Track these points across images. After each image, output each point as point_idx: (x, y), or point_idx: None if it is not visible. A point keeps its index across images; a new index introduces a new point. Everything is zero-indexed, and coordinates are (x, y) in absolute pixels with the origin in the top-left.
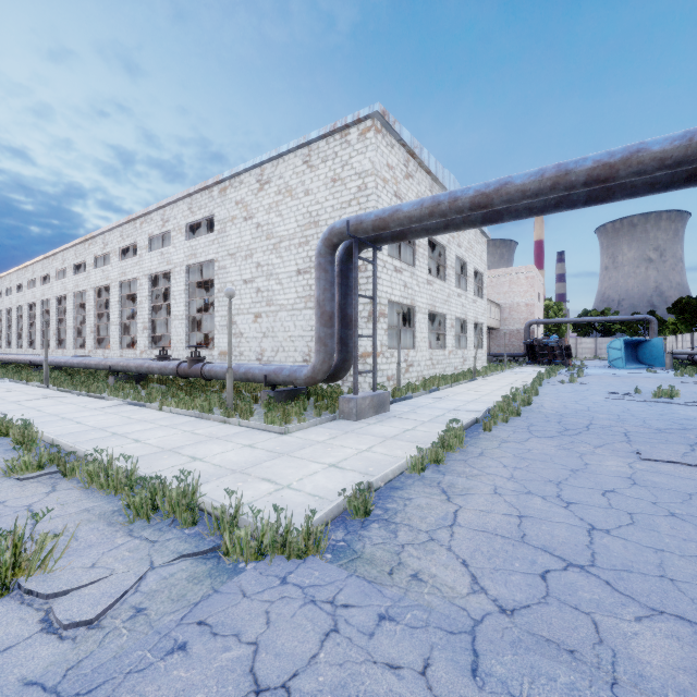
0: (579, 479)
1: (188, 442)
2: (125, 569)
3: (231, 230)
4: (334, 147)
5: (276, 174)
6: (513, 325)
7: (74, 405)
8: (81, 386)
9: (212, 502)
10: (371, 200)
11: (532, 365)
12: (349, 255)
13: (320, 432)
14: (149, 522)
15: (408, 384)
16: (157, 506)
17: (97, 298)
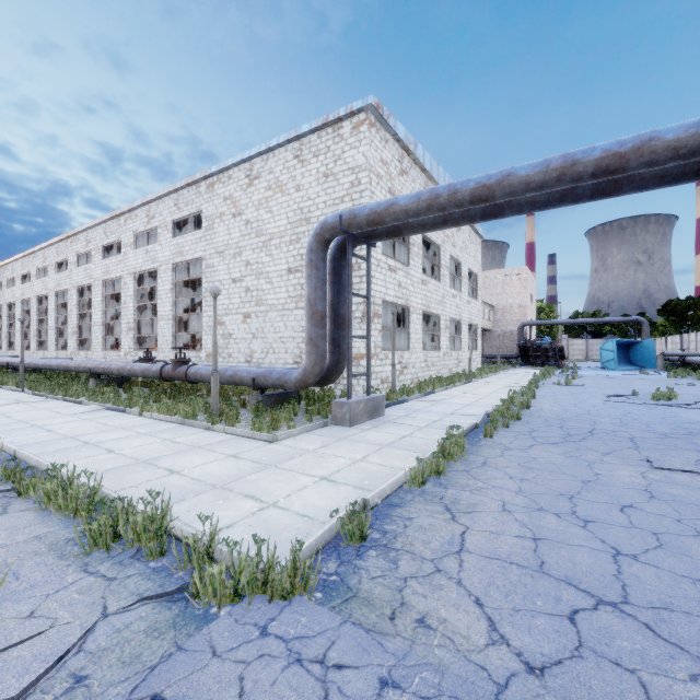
0: (593, 492)
1: (167, 452)
2: (71, 618)
3: (219, 227)
4: (327, 141)
5: (265, 169)
6: (506, 326)
7: (48, 411)
8: (58, 389)
9: (185, 527)
10: (365, 196)
11: (525, 366)
12: (341, 252)
13: (311, 440)
14: (109, 553)
15: (403, 387)
16: (119, 533)
17: (79, 298)
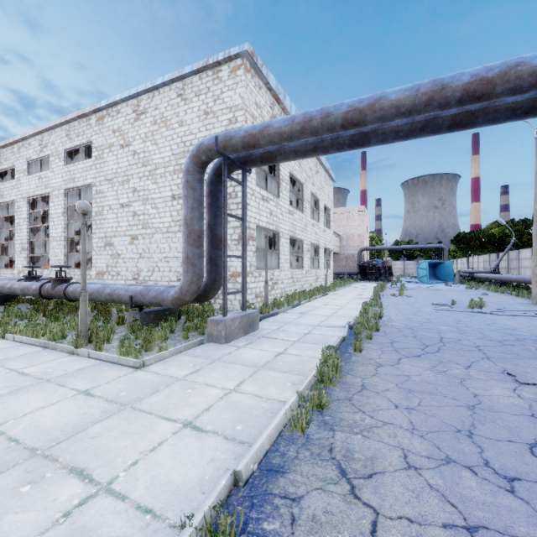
0: (488, 424)
1: (1, 391)
2: None
3: (108, 156)
4: (207, 82)
5: (151, 105)
6: (349, 250)
7: None
8: None
9: None
10: None
11: (363, 281)
12: (218, 176)
13: (183, 363)
14: None
15: (274, 300)
16: None
17: None
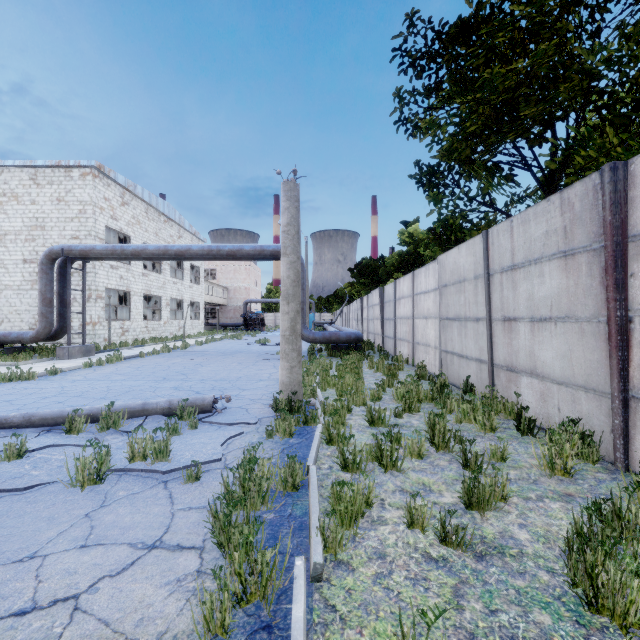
0: (155, 364)
1: None
2: None
3: None
4: (60, 177)
5: (0, 179)
6: (237, 302)
7: None
8: None
9: None
10: (90, 222)
11: (244, 331)
12: (66, 263)
13: (41, 364)
14: None
15: (122, 343)
16: None
17: None
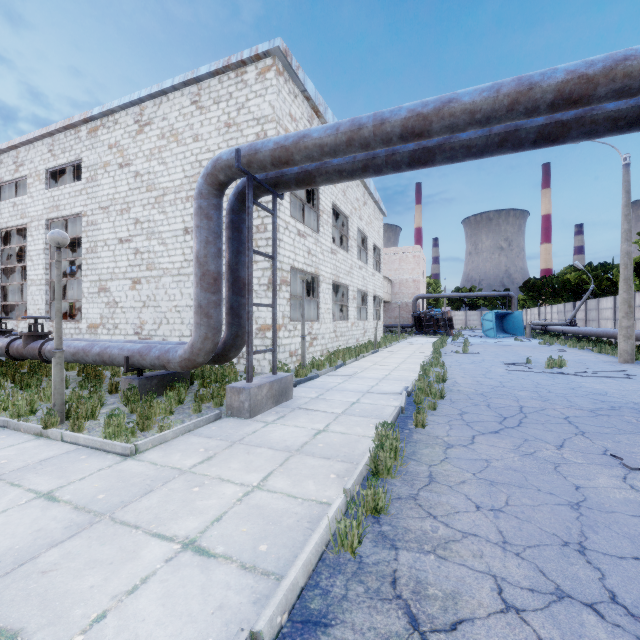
0: (602, 532)
1: None
2: None
3: (103, 178)
4: (229, 87)
5: (158, 115)
6: (402, 299)
7: None
8: None
9: None
10: None
11: (419, 335)
12: (241, 202)
13: (191, 447)
14: None
15: (313, 360)
16: None
17: None
